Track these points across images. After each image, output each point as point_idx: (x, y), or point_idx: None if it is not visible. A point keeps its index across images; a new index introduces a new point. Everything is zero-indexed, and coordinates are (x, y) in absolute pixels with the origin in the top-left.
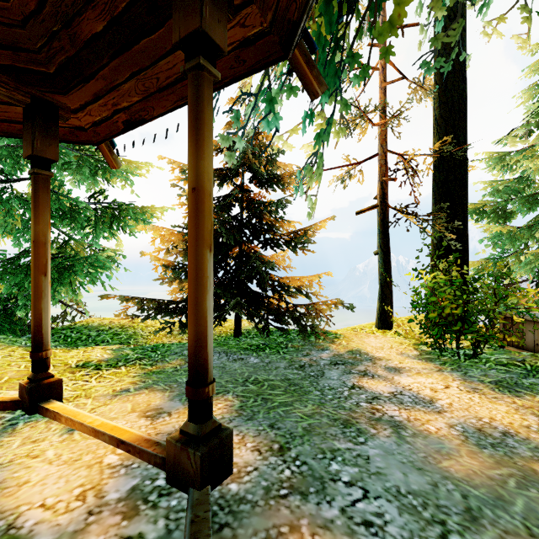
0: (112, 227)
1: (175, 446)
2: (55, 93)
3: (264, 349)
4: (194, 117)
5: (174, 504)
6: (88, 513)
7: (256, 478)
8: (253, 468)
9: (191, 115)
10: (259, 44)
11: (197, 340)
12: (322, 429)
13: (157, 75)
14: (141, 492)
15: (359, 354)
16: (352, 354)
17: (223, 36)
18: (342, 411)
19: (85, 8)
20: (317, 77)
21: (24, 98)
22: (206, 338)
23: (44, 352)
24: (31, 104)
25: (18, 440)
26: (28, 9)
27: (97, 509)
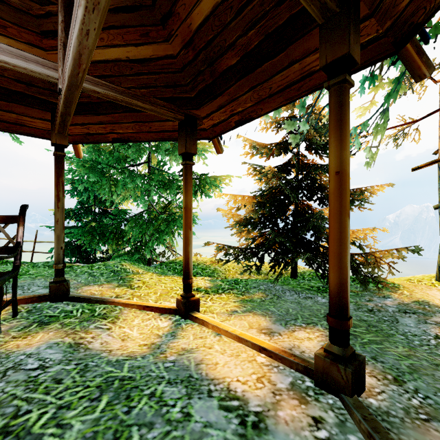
0: (196, 192)
1: (324, 360)
2: (192, 109)
3: (326, 291)
4: (337, 119)
5: (331, 402)
6: (272, 393)
7: (389, 399)
8: (380, 390)
9: (334, 118)
10: (371, 47)
11: (341, 285)
12: (428, 370)
13: (271, 85)
14: (300, 387)
15: (427, 306)
16: (419, 304)
17: (358, 53)
18: (438, 358)
19: (226, 51)
20: (426, 61)
21: (181, 116)
22: (347, 284)
23: (190, 280)
24: (185, 119)
25: (191, 335)
26: (187, 60)
27: (277, 392)
